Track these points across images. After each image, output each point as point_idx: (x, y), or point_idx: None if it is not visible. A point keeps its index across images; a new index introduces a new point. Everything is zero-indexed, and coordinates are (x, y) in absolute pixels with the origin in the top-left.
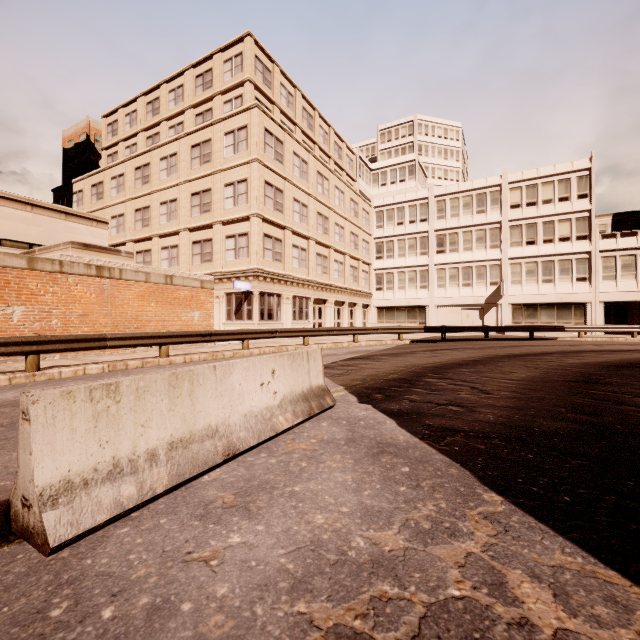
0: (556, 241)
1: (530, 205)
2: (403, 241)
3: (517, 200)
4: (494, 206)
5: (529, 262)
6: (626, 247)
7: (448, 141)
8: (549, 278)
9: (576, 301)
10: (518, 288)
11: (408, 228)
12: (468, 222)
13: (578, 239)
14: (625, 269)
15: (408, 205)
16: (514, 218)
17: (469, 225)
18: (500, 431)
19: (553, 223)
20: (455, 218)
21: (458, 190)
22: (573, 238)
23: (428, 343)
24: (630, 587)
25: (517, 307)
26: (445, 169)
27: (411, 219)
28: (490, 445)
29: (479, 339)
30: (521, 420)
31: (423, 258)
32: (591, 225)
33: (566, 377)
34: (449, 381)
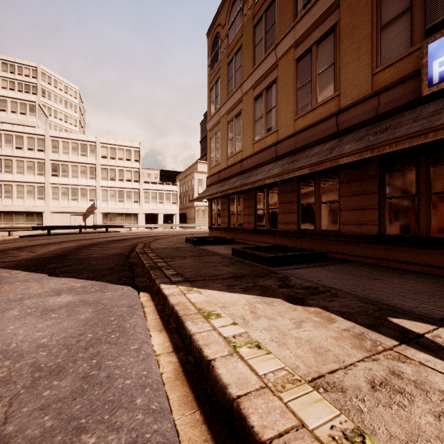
0: (125, 181)
1: (112, 158)
2: (22, 162)
3: (105, 154)
4: (92, 154)
5: (112, 190)
6: (153, 189)
7: (68, 96)
8: (122, 200)
9: (134, 212)
10: (106, 204)
11: (27, 153)
12: (75, 159)
13: (135, 181)
14: (153, 199)
15: (27, 136)
16: (104, 164)
17: (76, 162)
18: (21, 259)
19: (124, 171)
20: (66, 155)
21: (68, 137)
22: (133, 181)
23: (34, 237)
24: (16, 271)
25: (105, 215)
26: (66, 115)
27: (30, 147)
28: (11, 262)
29: (75, 233)
30: (36, 256)
31: (40, 177)
32: (140, 176)
33: (84, 245)
34: (21, 251)
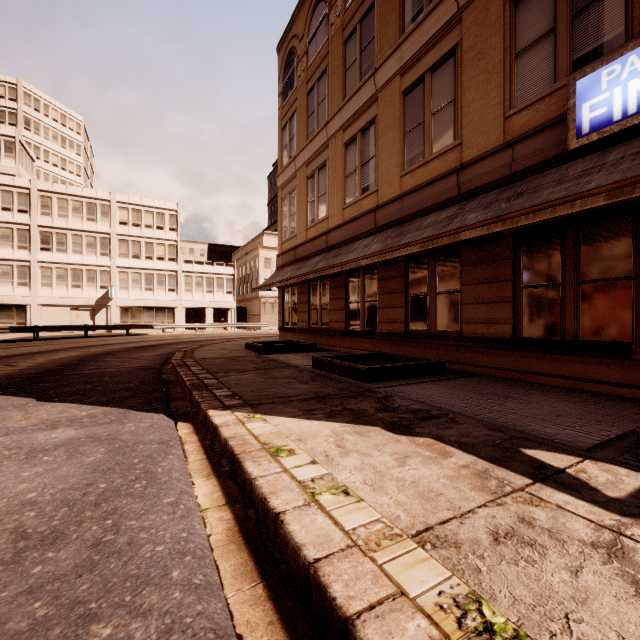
0: (155, 259)
1: (136, 226)
2: None
3: (125, 218)
4: (105, 218)
5: (135, 272)
6: (198, 271)
7: (67, 129)
8: (150, 287)
9: (169, 306)
10: (126, 293)
11: (1, 215)
12: (78, 226)
13: (170, 260)
14: (198, 286)
15: (1, 189)
16: (122, 233)
17: (79, 229)
18: None
19: (153, 244)
20: (64, 219)
21: (67, 192)
22: (167, 259)
23: (13, 343)
24: None
25: (125, 309)
26: (63, 158)
27: (5, 206)
28: None
29: (78, 337)
30: (16, 372)
31: (23, 252)
32: (178, 252)
33: (93, 354)
34: None
